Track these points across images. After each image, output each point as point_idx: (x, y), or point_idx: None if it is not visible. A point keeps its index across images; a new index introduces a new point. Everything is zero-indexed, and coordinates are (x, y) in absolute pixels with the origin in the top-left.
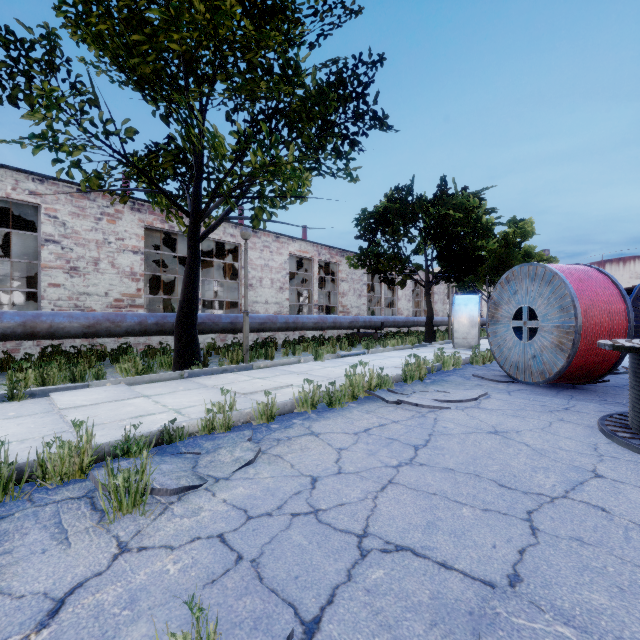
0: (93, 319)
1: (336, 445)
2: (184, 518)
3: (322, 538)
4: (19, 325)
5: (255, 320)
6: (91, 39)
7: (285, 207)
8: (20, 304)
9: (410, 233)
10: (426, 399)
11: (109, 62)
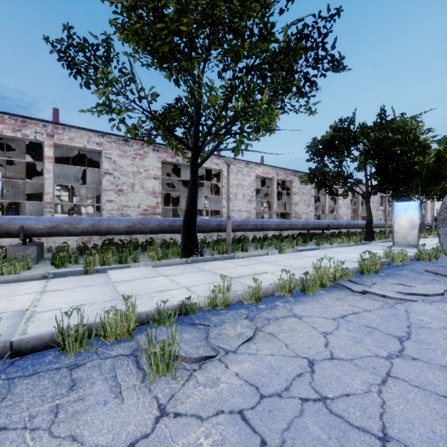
0: (131, 222)
1: (320, 329)
2: (206, 387)
3: (340, 434)
4: (90, 226)
5: (233, 223)
6: (131, 34)
7: (258, 139)
8: (91, 214)
9: (352, 154)
10: (388, 291)
11: (141, 50)
